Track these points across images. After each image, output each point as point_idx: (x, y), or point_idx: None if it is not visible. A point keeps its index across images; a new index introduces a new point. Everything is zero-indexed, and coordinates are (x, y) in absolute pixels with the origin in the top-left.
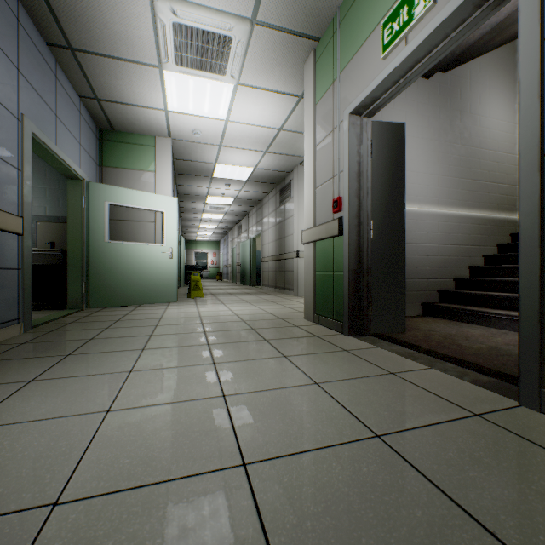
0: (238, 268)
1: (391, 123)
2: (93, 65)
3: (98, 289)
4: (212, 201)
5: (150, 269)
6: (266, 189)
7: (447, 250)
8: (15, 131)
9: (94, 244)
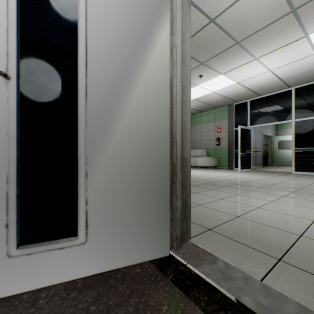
0: None
1: None
2: None
3: (275, 161)
4: None
5: (290, 156)
6: None
7: None
8: (260, 135)
9: (273, 151)
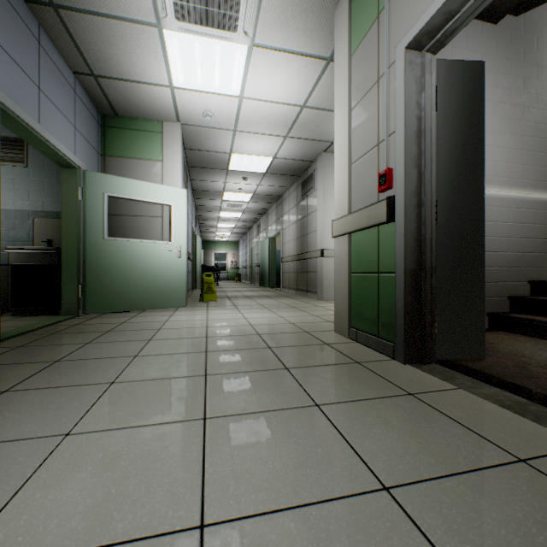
0: (256, 269)
1: (464, 61)
2: (81, 27)
3: (96, 292)
4: (229, 198)
5: (155, 270)
6: (287, 182)
7: (520, 245)
8: None
9: (91, 242)
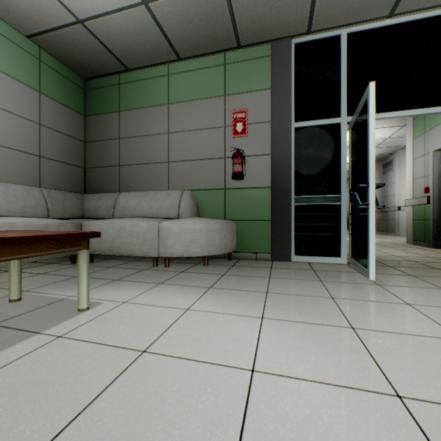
0: None
1: None
2: None
3: None
4: None
5: None
6: None
7: None
8: None
9: None
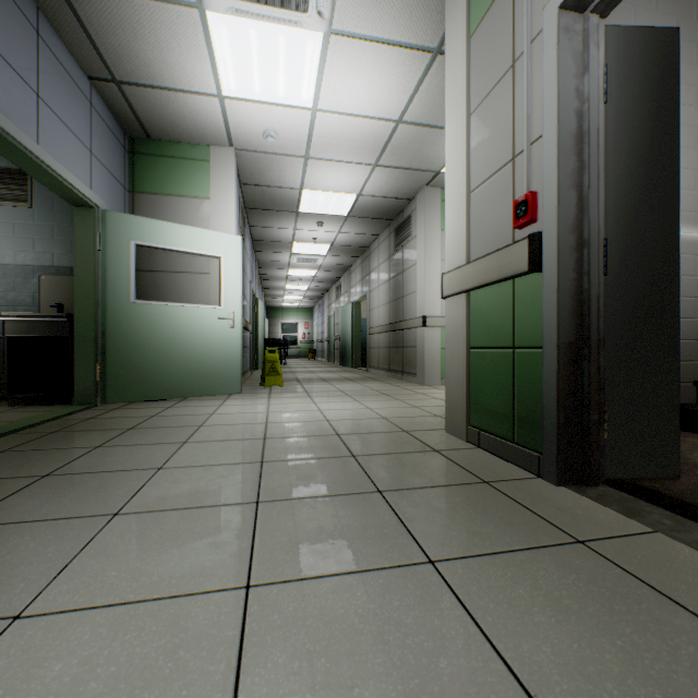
0: (336, 343)
1: (647, 28)
2: (95, 11)
3: (119, 374)
4: (300, 250)
5: (200, 344)
6: (376, 229)
7: None
8: None
9: (113, 306)
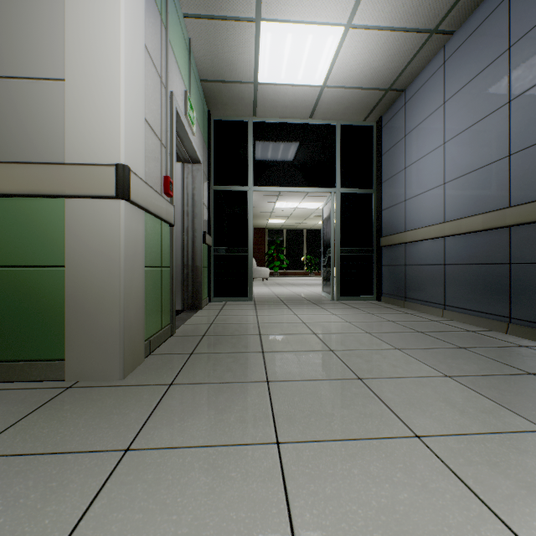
0: None
1: None
2: None
3: None
4: None
5: None
6: None
7: None
8: None
9: None
